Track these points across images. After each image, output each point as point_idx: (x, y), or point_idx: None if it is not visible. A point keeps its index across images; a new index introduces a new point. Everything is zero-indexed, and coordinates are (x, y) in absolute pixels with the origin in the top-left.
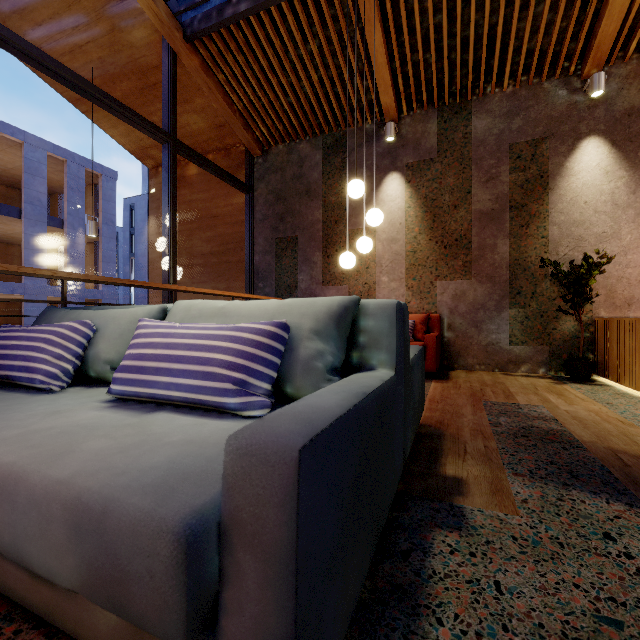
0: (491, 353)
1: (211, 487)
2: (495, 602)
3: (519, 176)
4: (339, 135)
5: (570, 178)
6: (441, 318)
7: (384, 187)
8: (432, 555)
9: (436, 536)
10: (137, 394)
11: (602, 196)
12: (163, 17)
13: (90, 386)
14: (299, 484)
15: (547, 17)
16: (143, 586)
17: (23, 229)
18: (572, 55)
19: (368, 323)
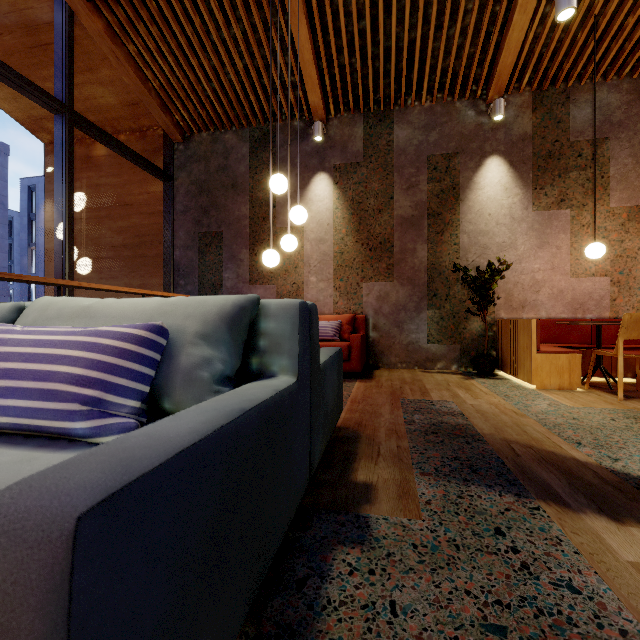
0: (411, 352)
1: None
2: (388, 628)
3: (435, 186)
4: (267, 129)
5: (477, 192)
6: (367, 318)
7: (312, 186)
8: (330, 580)
9: (337, 555)
10: None
11: (502, 210)
12: None
13: None
14: (73, 570)
15: (458, 41)
16: None
17: None
18: (479, 80)
19: (269, 325)
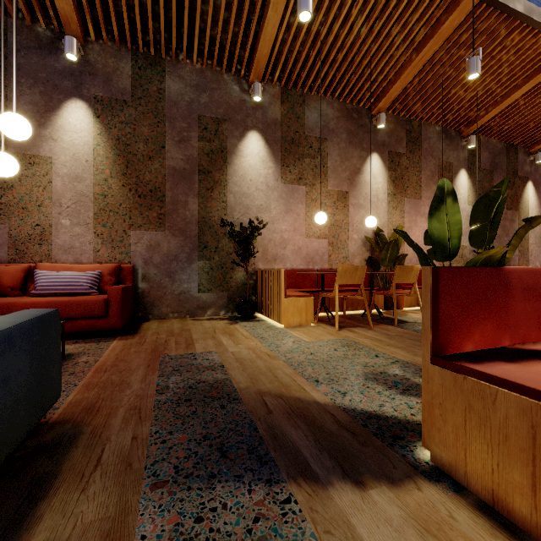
0: (183, 301)
1: None
2: None
3: (206, 145)
4: None
5: (241, 158)
6: (135, 269)
7: (65, 112)
8: None
9: None
10: None
11: (260, 178)
12: None
13: None
14: None
15: (225, 14)
16: None
17: None
18: (243, 61)
19: None
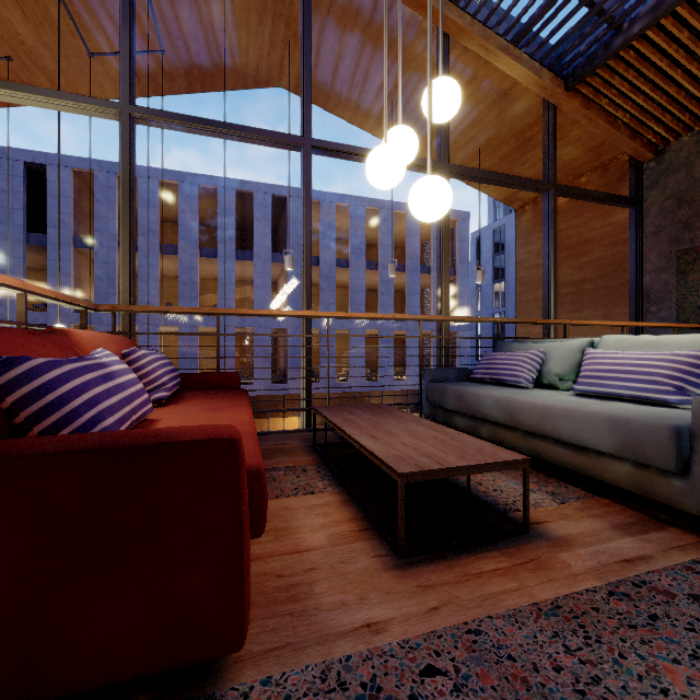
0: None
1: (680, 421)
2: None
3: None
4: None
5: None
6: None
7: None
8: None
9: None
10: (594, 391)
11: None
12: (547, 85)
13: (544, 389)
14: None
15: None
16: (652, 447)
17: (406, 280)
18: None
19: None
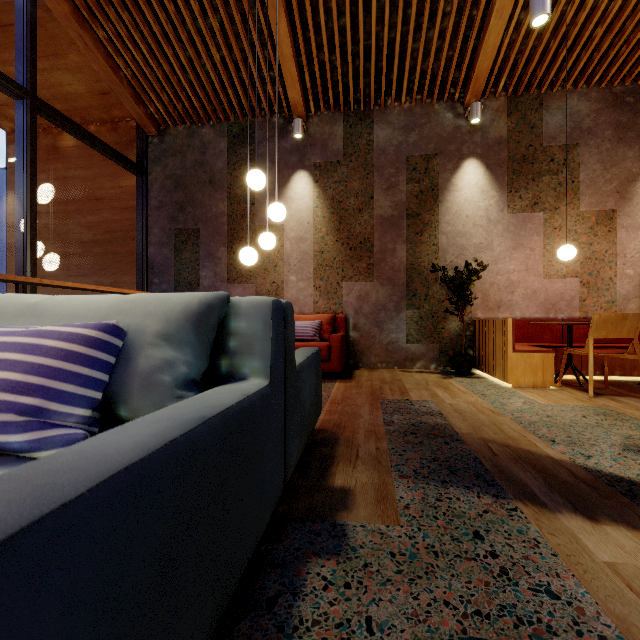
0: (391, 351)
1: None
2: None
3: (415, 187)
4: (246, 125)
5: (455, 193)
6: (347, 318)
7: (292, 184)
8: (303, 596)
9: (311, 568)
10: None
11: (479, 211)
12: None
13: None
14: None
15: (437, 43)
16: None
17: None
18: (457, 83)
19: (240, 324)
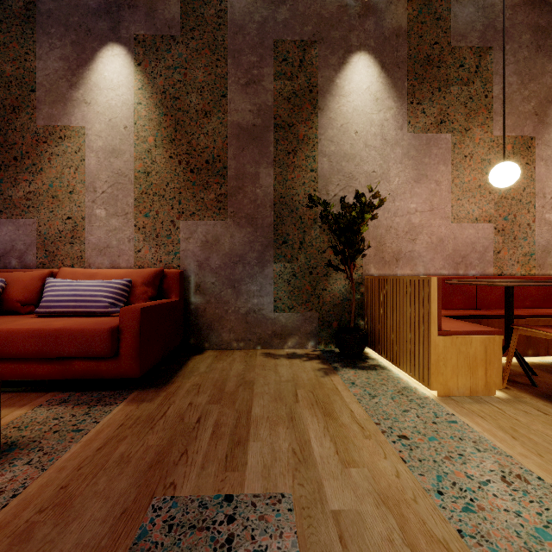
0: (252, 324)
1: None
2: None
3: (286, 85)
4: None
5: (341, 99)
6: (186, 275)
7: (100, 65)
8: None
9: None
10: None
11: (372, 127)
12: None
13: None
14: None
15: None
16: None
17: None
18: None
19: None
